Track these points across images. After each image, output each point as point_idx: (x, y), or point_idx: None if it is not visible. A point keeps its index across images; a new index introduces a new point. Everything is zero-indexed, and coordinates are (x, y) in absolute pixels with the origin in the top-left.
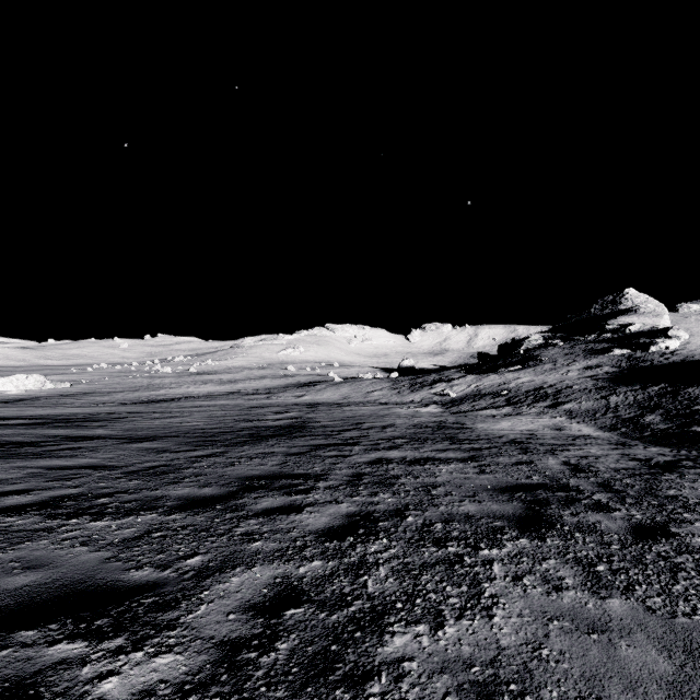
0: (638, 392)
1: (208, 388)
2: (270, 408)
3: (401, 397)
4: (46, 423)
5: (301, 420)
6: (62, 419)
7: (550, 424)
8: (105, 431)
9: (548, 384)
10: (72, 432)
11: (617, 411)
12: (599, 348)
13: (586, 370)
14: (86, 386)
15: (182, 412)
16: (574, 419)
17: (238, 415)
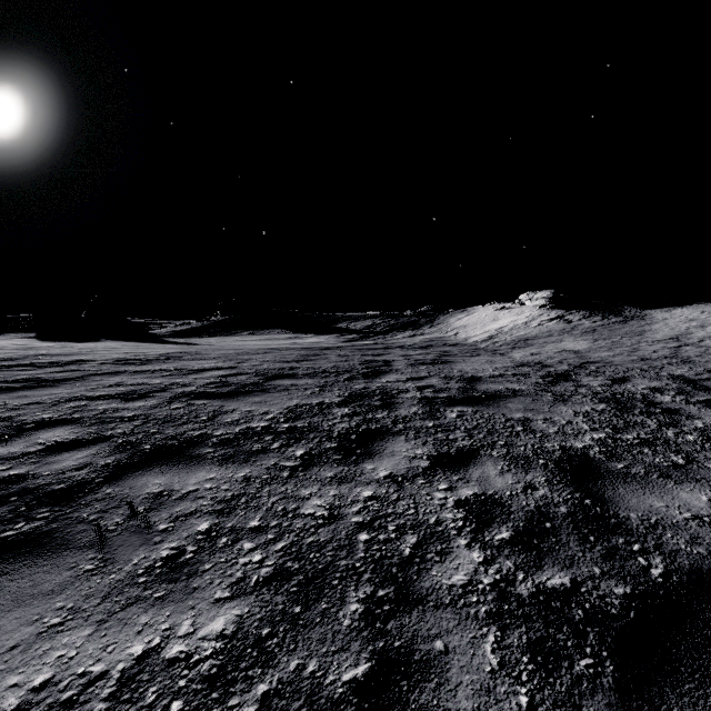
0: None
1: None
2: None
3: None
4: None
5: None
6: None
7: None
8: None
9: None
10: None
11: None
12: None
13: None
14: None
15: None
16: None
17: None
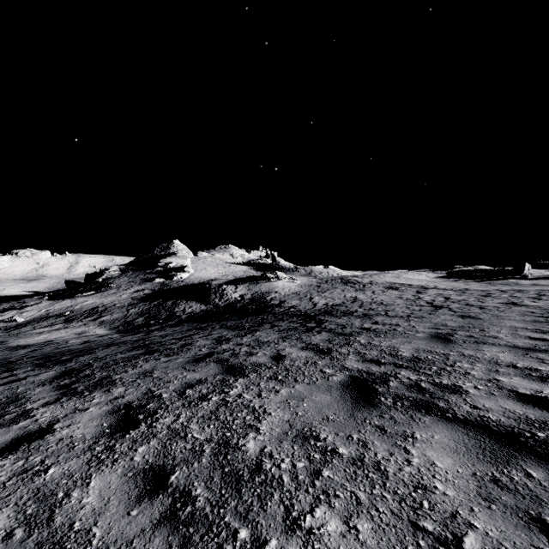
0: (147, 305)
1: None
2: None
3: None
4: None
5: None
6: None
7: (79, 332)
8: None
9: (103, 304)
10: None
11: (128, 318)
12: (151, 278)
13: (135, 293)
14: None
15: None
16: (101, 326)
17: None
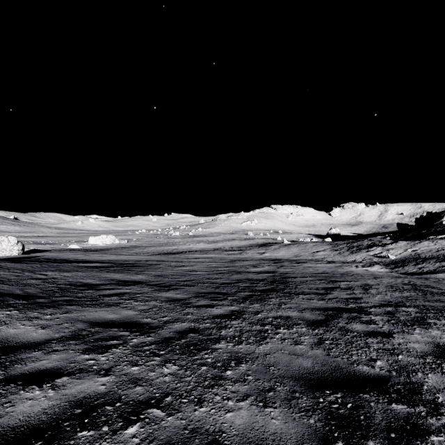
0: None
1: (201, 246)
2: (246, 262)
3: (343, 257)
4: (110, 267)
5: (278, 274)
6: (120, 264)
7: None
8: (143, 276)
9: None
10: (123, 276)
11: None
12: None
13: None
14: (135, 242)
15: (189, 262)
16: None
17: (227, 266)
